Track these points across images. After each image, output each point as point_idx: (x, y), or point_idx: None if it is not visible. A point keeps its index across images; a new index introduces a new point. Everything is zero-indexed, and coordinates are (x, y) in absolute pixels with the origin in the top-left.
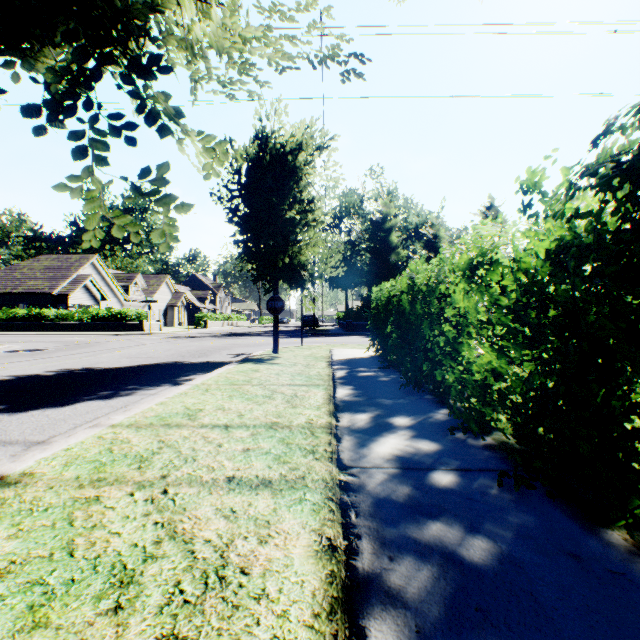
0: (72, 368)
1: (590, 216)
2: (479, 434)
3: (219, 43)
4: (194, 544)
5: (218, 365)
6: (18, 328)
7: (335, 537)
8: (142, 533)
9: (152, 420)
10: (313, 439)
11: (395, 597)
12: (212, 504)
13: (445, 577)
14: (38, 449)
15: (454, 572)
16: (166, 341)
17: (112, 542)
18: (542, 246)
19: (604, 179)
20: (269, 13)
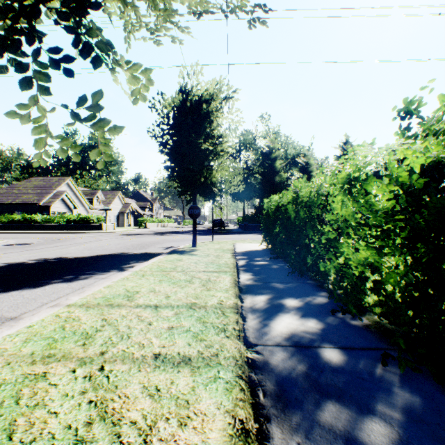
0: (48, 257)
1: None
2: (355, 314)
3: None
4: (121, 426)
5: (153, 255)
6: (15, 228)
7: (247, 420)
8: (76, 413)
9: (99, 301)
10: (224, 318)
11: None
12: (140, 382)
13: None
14: (6, 326)
15: None
16: (117, 237)
17: (49, 423)
18: (419, 162)
19: None
20: None
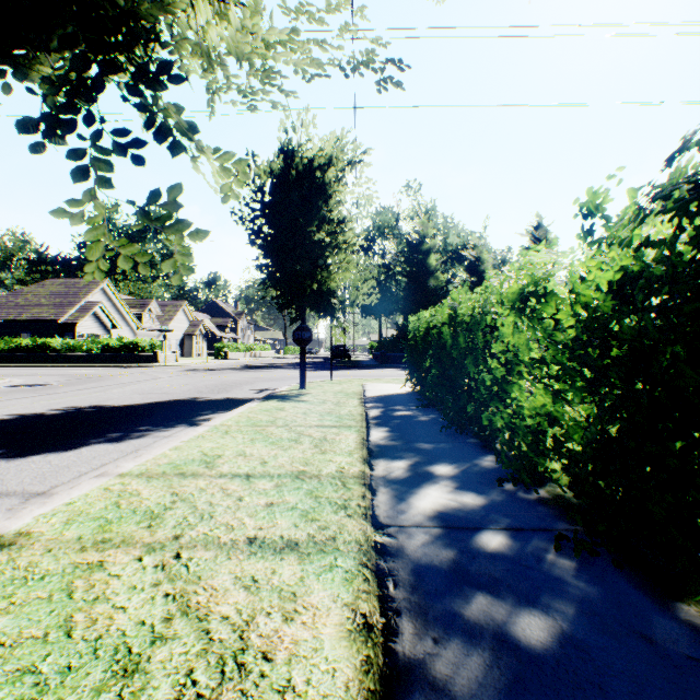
0: (79, 406)
1: (663, 245)
2: (531, 485)
3: (238, 48)
4: (209, 622)
5: (239, 402)
6: (21, 360)
7: (371, 613)
8: (150, 608)
9: (165, 468)
10: (345, 491)
11: (441, 690)
12: (231, 571)
13: (499, 665)
14: (37, 503)
15: (509, 658)
16: (183, 374)
17: (116, 619)
18: (605, 277)
19: (680, 203)
20: (295, 14)
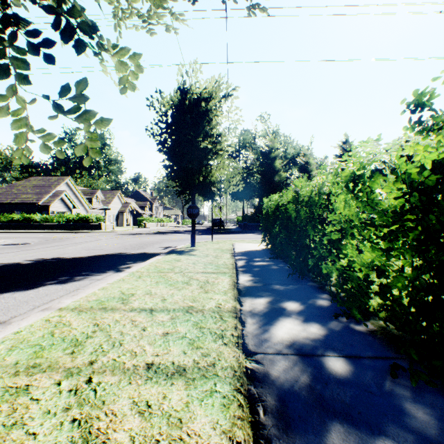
0: (44, 258)
1: None
2: (359, 319)
3: None
4: None
5: (151, 255)
6: (14, 228)
7: (245, 442)
8: (57, 434)
9: (93, 304)
10: (222, 323)
11: None
12: (129, 396)
13: None
14: None
15: None
16: (116, 237)
17: None
18: (431, 158)
19: None
20: None
